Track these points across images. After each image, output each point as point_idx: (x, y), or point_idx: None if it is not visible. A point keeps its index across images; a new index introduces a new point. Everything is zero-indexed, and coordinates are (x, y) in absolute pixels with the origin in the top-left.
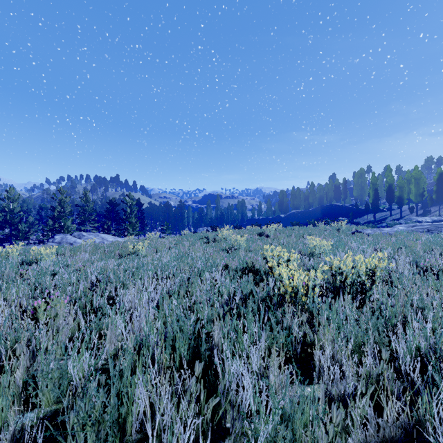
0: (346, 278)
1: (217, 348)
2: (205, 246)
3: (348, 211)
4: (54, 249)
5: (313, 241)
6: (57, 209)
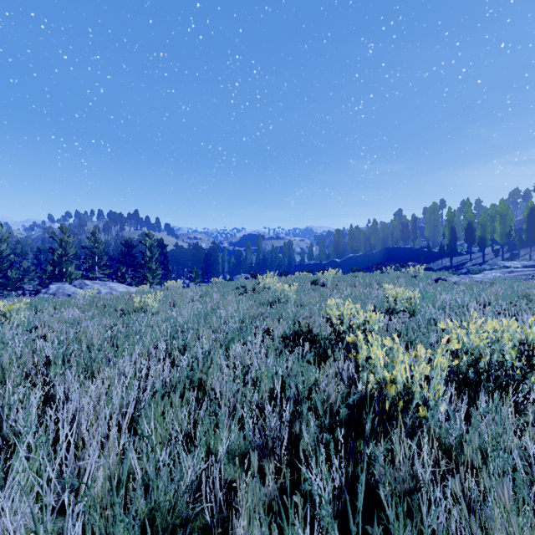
0: (481, 360)
1: None
2: (241, 299)
3: (418, 254)
4: (21, 304)
5: (394, 293)
6: (58, 251)
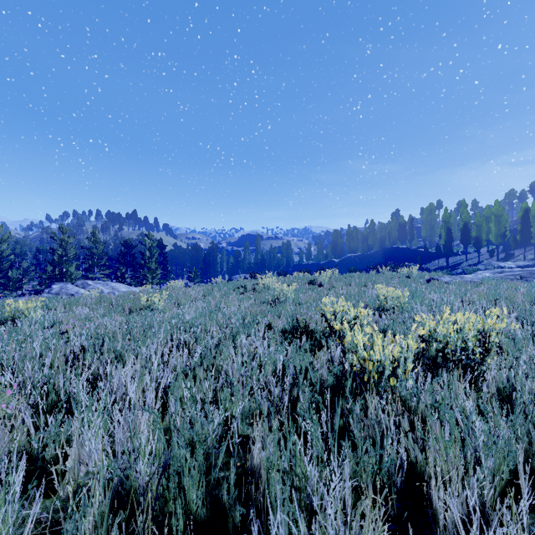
0: (447, 346)
1: (257, 476)
2: (242, 298)
3: (415, 255)
4: (38, 303)
5: (384, 292)
6: (58, 252)
